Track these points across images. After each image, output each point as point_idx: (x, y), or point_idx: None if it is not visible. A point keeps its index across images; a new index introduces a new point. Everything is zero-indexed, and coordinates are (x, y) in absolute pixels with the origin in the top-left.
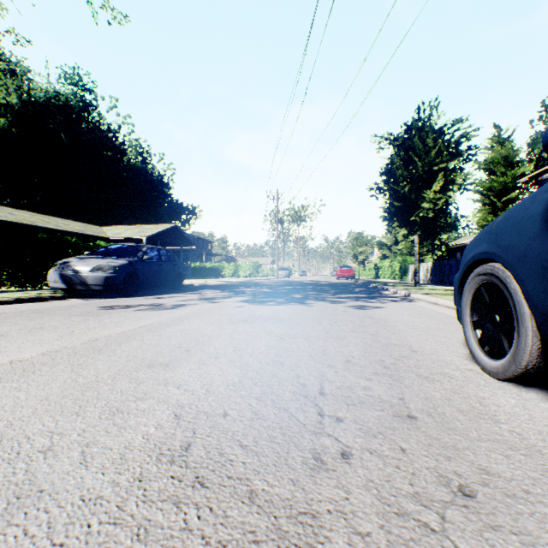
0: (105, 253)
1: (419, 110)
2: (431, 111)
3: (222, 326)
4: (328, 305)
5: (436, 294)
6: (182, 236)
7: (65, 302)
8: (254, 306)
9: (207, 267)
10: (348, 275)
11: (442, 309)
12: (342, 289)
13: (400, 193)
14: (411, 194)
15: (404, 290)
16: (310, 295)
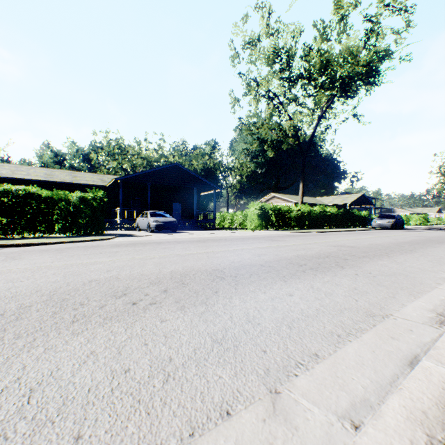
0: (383, 217)
1: None
2: None
3: None
4: None
5: None
6: (365, 200)
7: (384, 230)
8: None
9: None
10: None
11: None
12: None
13: None
14: None
15: None
16: None
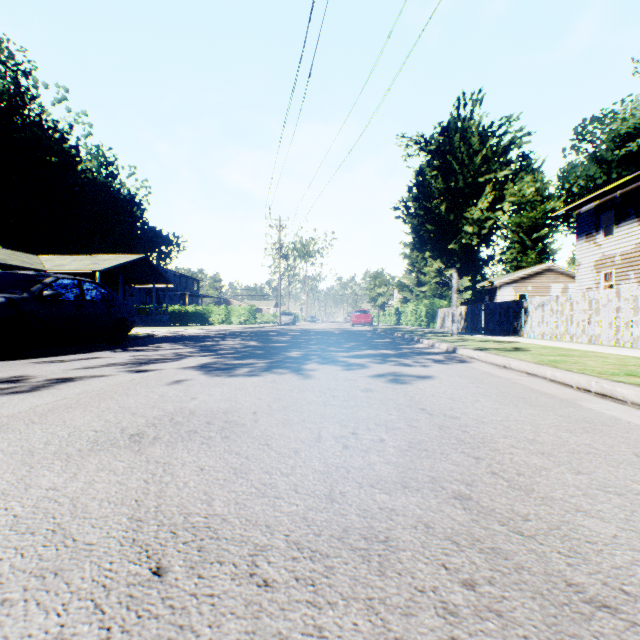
0: None
1: (459, 104)
2: (474, 107)
3: (34, 473)
4: (340, 373)
5: (495, 350)
6: (155, 271)
7: None
8: (205, 381)
9: (190, 311)
10: (365, 321)
11: (526, 379)
12: (359, 341)
13: (434, 214)
14: (450, 214)
15: (445, 343)
16: (314, 353)
